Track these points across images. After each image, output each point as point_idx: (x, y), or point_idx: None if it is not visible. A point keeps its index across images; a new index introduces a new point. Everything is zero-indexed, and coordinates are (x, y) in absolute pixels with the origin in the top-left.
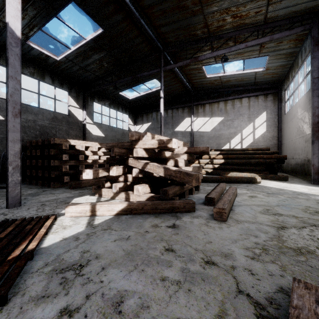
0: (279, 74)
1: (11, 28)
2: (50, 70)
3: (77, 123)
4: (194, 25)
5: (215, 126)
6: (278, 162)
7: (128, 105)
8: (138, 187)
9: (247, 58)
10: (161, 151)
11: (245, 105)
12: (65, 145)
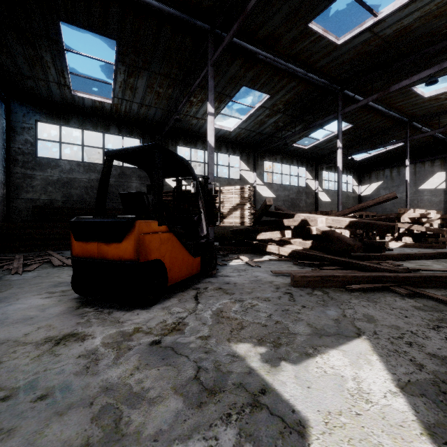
0: None
1: (339, 168)
2: (295, 155)
3: (311, 192)
4: None
5: None
6: None
7: (353, 166)
8: (405, 238)
9: None
10: (419, 218)
11: None
12: None
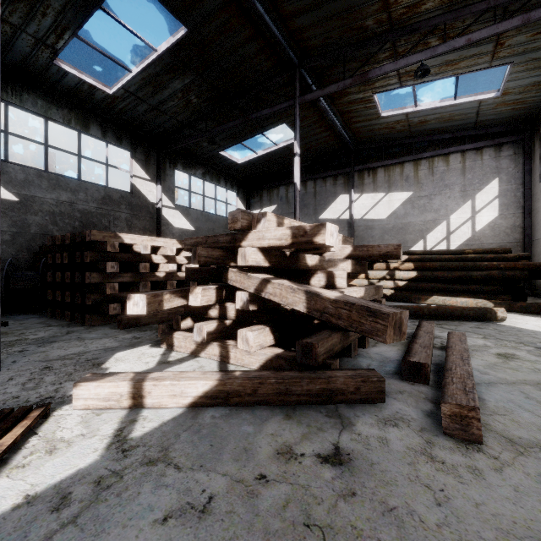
0: (528, 103)
1: None
2: (98, 114)
3: (146, 207)
4: (360, 6)
5: (395, 209)
6: (530, 277)
7: (237, 176)
8: (248, 333)
9: (466, 72)
10: (298, 254)
11: (455, 167)
12: (111, 243)
